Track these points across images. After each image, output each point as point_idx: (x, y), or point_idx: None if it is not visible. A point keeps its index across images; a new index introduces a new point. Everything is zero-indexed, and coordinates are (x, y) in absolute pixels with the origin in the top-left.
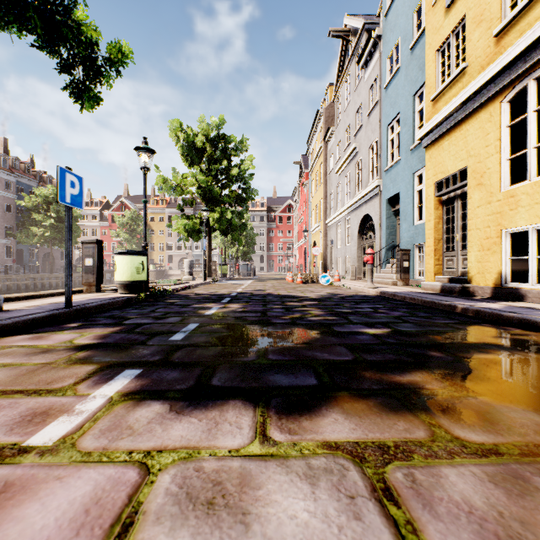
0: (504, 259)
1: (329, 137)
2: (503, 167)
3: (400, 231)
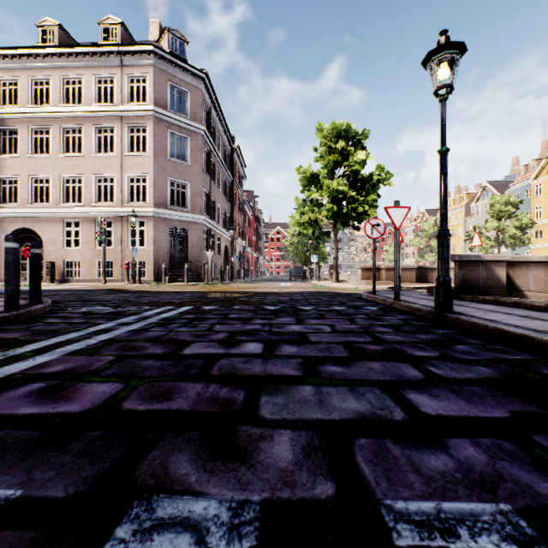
0: None
1: (468, 218)
2: None
3: None
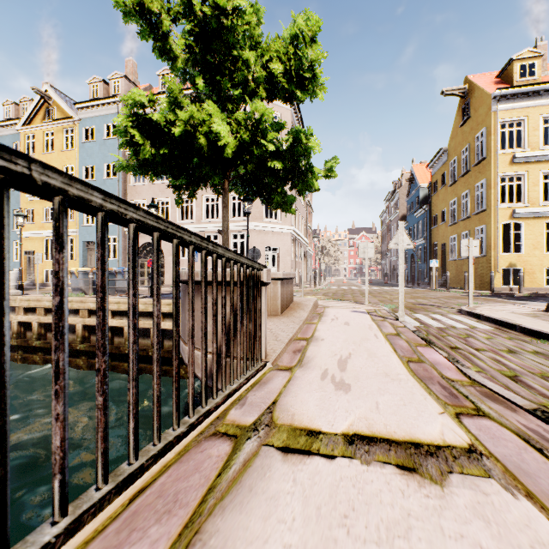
0: (44, 277)
1: None
2: (44, 255)
3: None
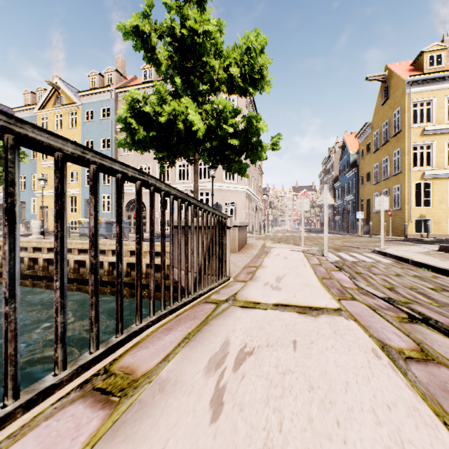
0: None
1: None
2: None
3: (26, 215)
